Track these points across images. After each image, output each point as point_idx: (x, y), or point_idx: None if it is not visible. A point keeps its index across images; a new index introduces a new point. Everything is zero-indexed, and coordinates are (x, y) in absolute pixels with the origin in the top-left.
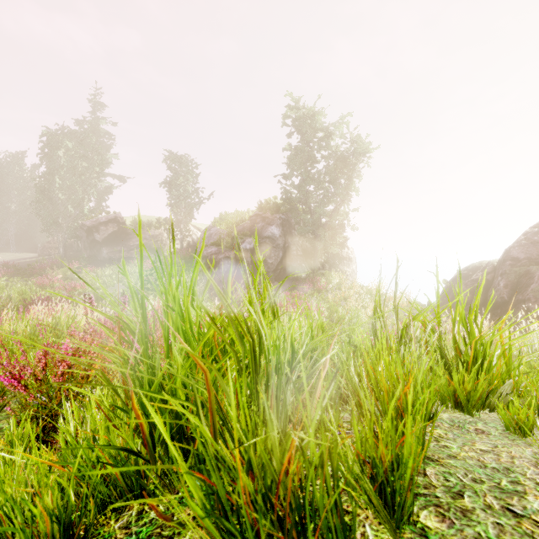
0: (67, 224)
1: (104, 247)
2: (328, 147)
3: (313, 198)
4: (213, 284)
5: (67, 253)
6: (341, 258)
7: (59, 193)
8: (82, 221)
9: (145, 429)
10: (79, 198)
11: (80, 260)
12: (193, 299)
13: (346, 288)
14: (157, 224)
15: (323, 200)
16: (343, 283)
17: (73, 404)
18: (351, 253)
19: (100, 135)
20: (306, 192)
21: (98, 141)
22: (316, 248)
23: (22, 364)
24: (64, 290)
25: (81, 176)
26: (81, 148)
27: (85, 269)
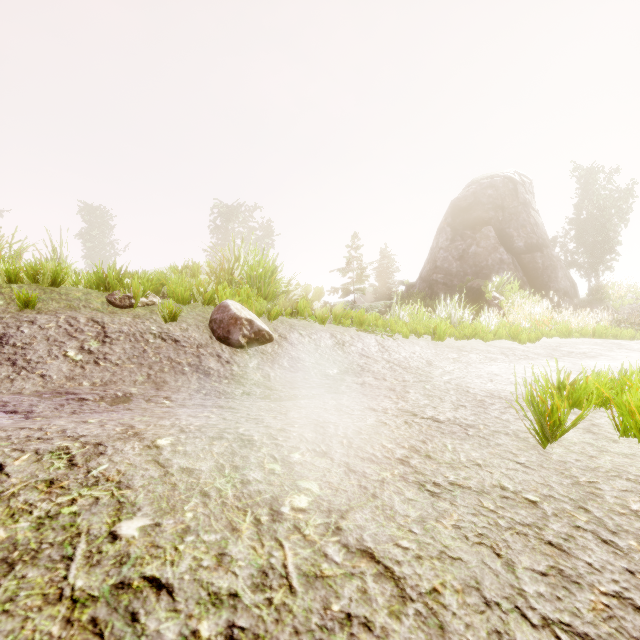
0: None
1: None
2: None
3: None
4: None
5: None
6: None
7: None
8: None
9: None
10: None
11: None
12: None
13: None
14: None
15: None
16: None
17: None
18: None
19: None
20: None
21: None
22: None
23: None
24: None
25: None
26: None
27: None
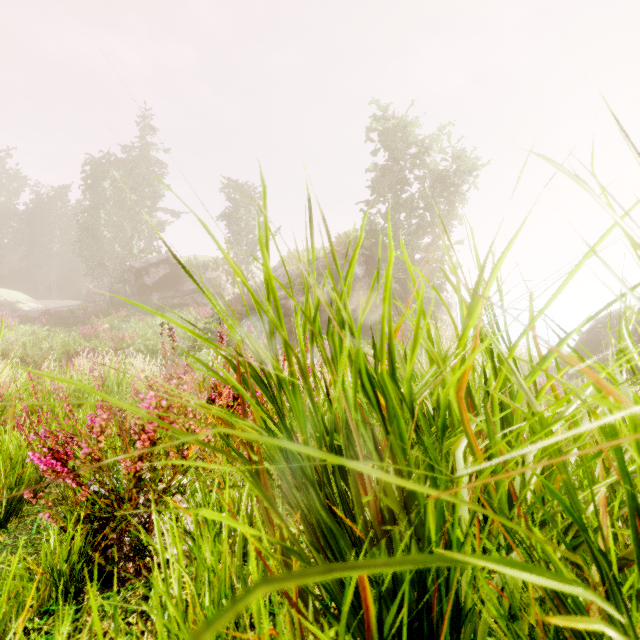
0: (114, 266)
1: (154, 292)
2: (423, 165)
3: (405, 229)
4: (616, 221)
5: (114, 299)
6: (439, 303)
7: (105, 230)
8: (130, 263)
9: (371, 617)
10: (127, 236)
11: (128, 307)
12: (343, 328)
13: (448, 340)
14: (215, 265)
15: (417, 232)
16: (442, 334)
17: (175, 528)
18: (451, 297)
19: (150, 163)
20: (395, 222)
21: (148, 170)
22: (407, 291)
23: (68, 433)
24: (111, 342)
25: (129, 210)
26: (129, 179)
27: (134, 317)
